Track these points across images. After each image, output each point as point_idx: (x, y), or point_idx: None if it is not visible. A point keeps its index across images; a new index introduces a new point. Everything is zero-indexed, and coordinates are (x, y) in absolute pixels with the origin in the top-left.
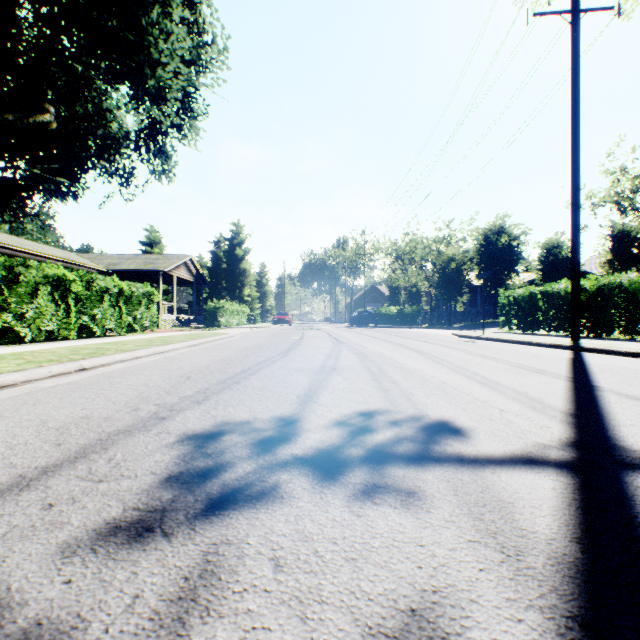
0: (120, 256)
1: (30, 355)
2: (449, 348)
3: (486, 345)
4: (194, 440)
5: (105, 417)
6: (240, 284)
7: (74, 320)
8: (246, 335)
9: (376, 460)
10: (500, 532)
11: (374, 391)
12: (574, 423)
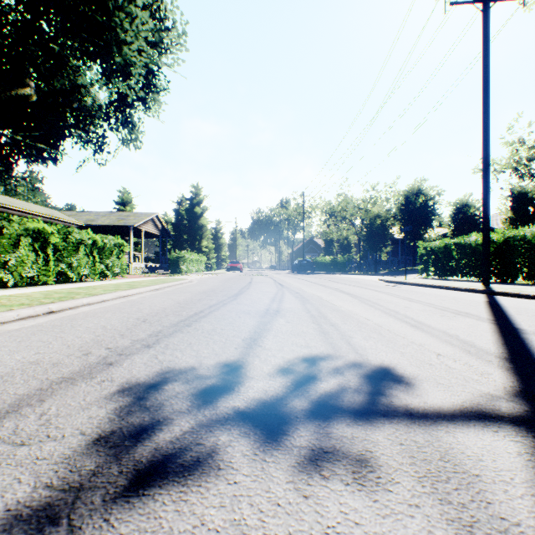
0: (97, 213)
1: (6, 299)
2: (378, 292)
3: (409, 289)
4: (135, 390)
5: (54, 362)
6: (199, 237)
7: (52, 267)
8: (203, 280)
9: (321, 415)
10: (477, 524)
11: (315, 334)
12: (513, 369)
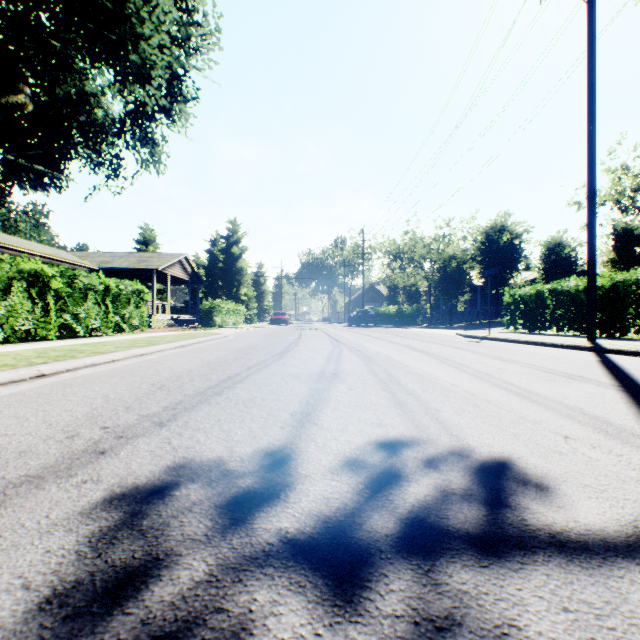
0: (113, 254)
1: None
2: (459, 349)
3: (497, 346)
4: (129, 498)
5: (22, 450)
6: (237, 283)
7: (54, 319)
8: (241, 335)
9: (419, 547)
10: None
11: (389, 406)
12: None
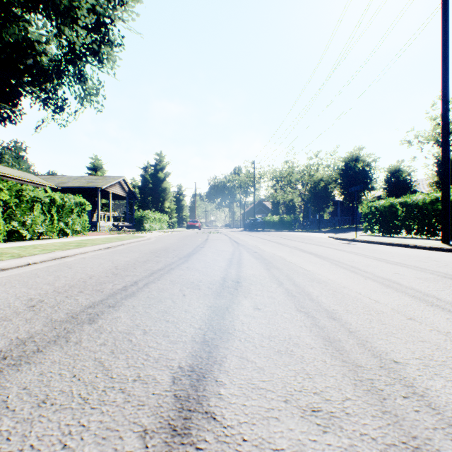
0: (69, 177)
1: None
2: (341, 251)
3: (369, 247)
4: None
5: None
6: (162, 199)
7: (1, 225)
8: (161, 238)
9: None
10: None
11: (319, 350)
12: None
